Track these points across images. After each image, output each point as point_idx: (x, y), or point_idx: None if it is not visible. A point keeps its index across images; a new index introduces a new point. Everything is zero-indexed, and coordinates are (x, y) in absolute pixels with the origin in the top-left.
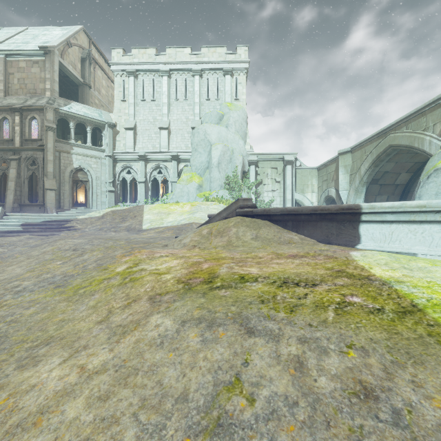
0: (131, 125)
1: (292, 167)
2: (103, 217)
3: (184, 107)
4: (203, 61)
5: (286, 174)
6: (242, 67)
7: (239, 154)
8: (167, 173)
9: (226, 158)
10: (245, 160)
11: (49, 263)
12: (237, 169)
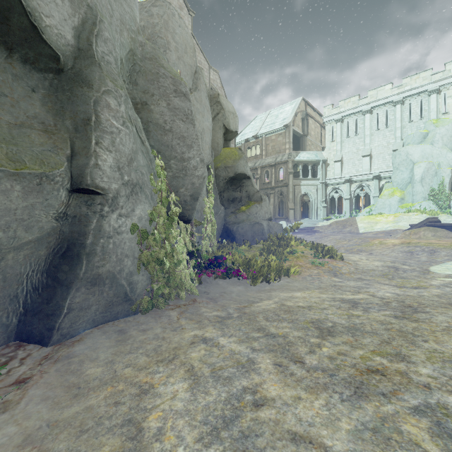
0: (339, 158)
1: None
2: (330, 225)
3: (385, 134)
4: (405, 91)
5: None
6: None
7: (447, 166)
8: (369, 189)
9: (430, 173)
10: None
11: (340, 242)
12: (443, 181)
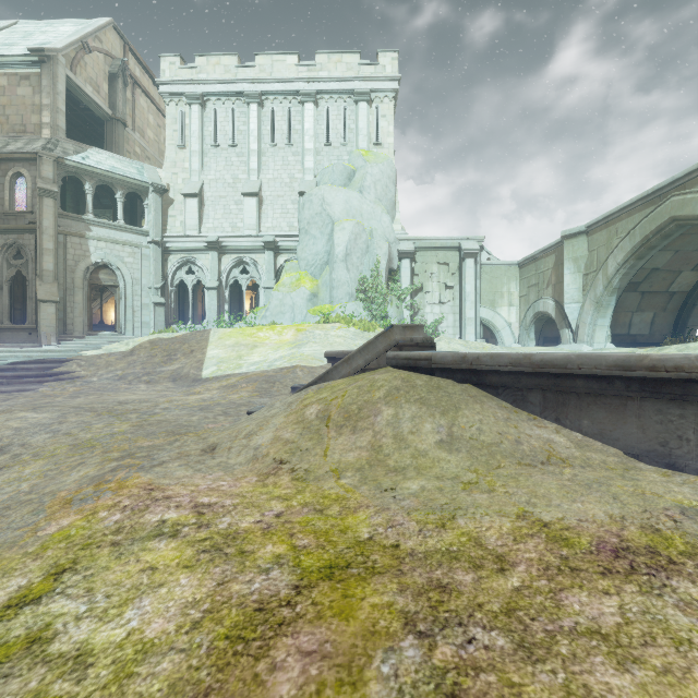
0: (195, 188)
1: (475, 261)
2: (133, 353)
3: (286, 158)
4: (320, 78)
5: (465, 274)
6: (388, 87)
7: (382, 239)
8: (257, 272)
9: (359, 246)
10: (393, 249)
11: None
12: (379, 265)
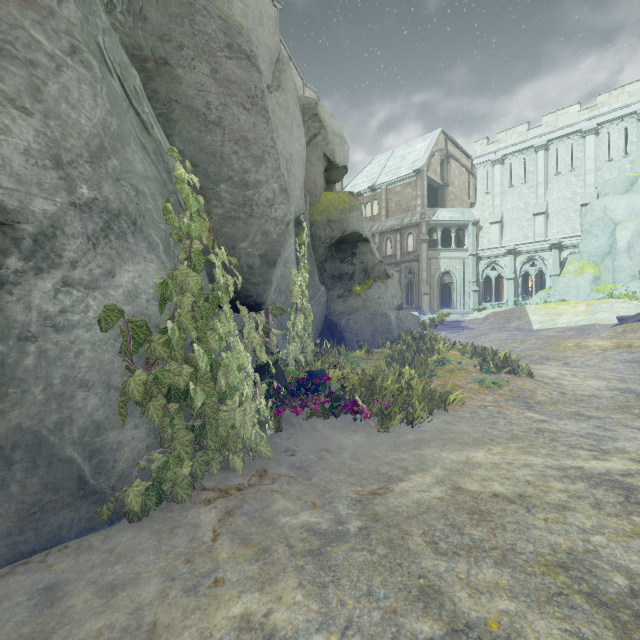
0: (497, 217)
1: None
2: (487, 318)
3: (568, 181)
4: (600, 114)
5: None
6: None
7: None
8: (543, 265)
9: None
10: None
11: (508, 344)
12: None
